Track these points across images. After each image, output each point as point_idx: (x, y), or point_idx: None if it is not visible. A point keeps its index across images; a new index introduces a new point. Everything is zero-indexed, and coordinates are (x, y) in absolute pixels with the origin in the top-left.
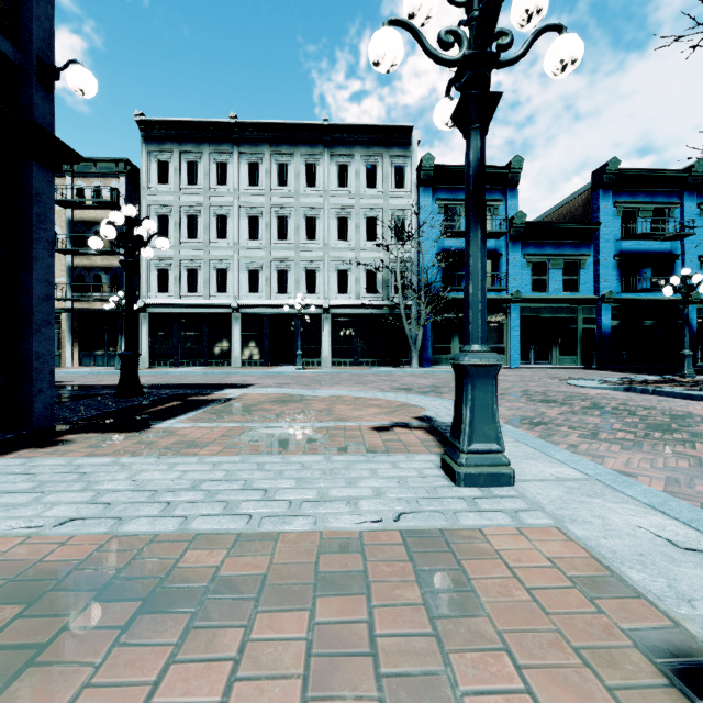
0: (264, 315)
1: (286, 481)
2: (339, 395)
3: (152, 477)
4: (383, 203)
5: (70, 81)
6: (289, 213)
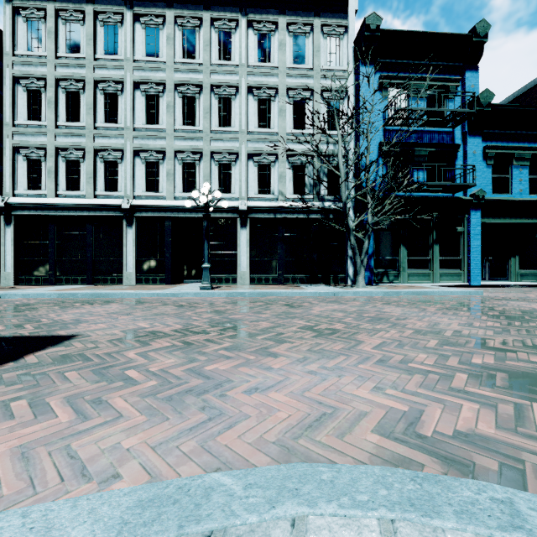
0: (164, 220)
1: None
2: None
3: None
4: (314, 82)
5: None
6: (197, 92)
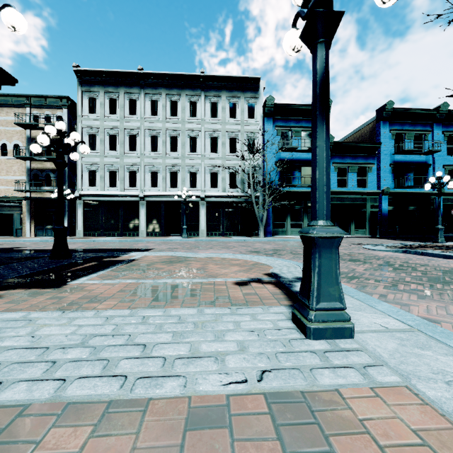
0: (161, 202)
1: (163, 335)
2: (211, 257)
3: (50, 332)
4: (241, 128)
5: (4, 19)
6: (178, 134)
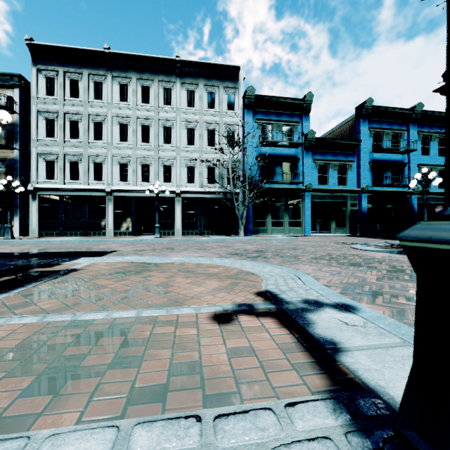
0: (131, 198)
1: None
2: (183, 262)
3: None
4: (219, 120)
5: None
6: (150, 123)
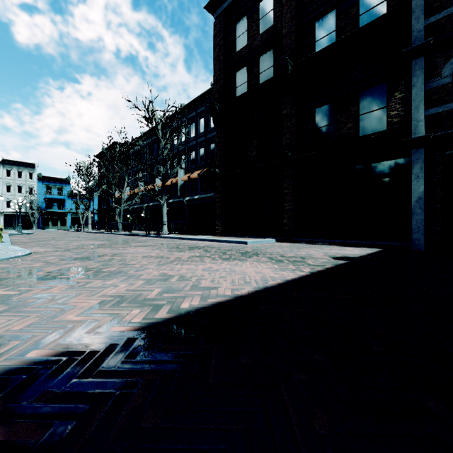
0: None
1: None
2: None
3: None
4: (25, 183)
5: None
6: None
